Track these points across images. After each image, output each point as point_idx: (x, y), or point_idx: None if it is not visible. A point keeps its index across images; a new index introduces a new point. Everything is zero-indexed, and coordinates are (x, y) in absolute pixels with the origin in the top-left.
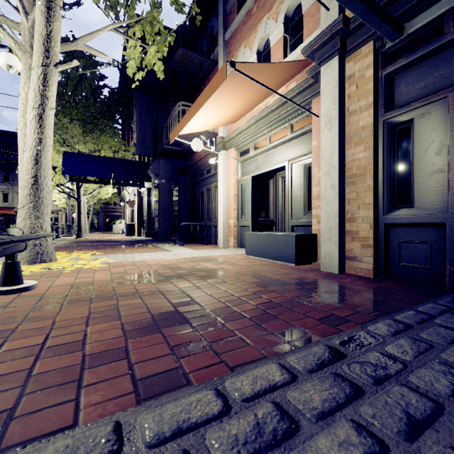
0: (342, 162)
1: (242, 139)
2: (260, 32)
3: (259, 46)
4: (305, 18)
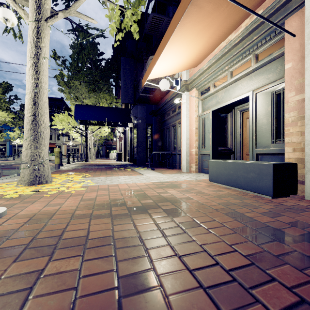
0: None
1: (203, 79)
2: None
3: None
4: None
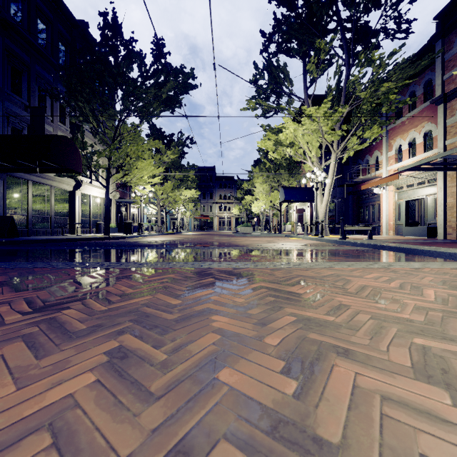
0: (445, 202)
1: (399, 182)
2: (410, 136)
3: (409, 140)
4: (434, 139)
